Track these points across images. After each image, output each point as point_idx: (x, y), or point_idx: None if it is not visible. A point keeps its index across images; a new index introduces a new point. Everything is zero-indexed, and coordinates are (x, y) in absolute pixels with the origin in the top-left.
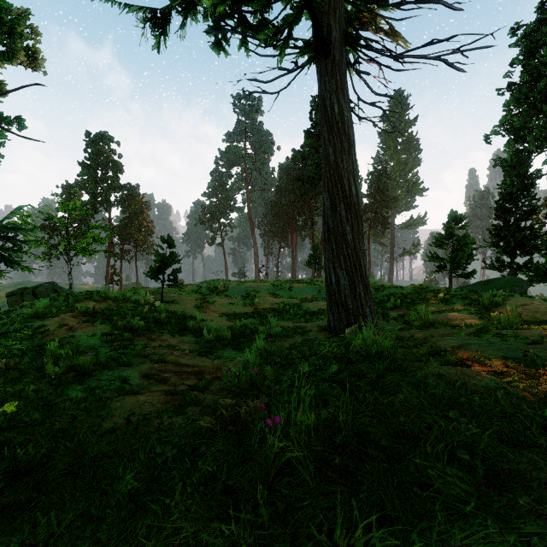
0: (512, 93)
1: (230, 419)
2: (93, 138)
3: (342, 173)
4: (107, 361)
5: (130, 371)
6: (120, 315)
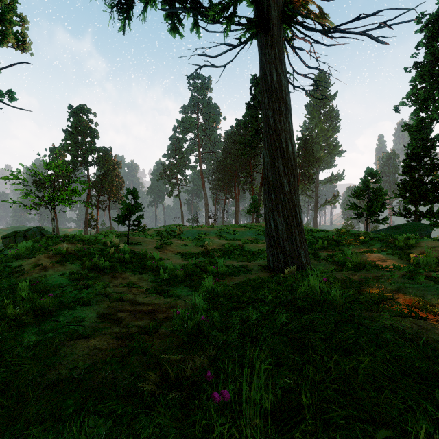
0: (417, 71)
1: (175, 374)
2: (74, 110)
3: (280, 133)
4: (68, 300)
5: (88, 311)
6: (90, 256)
